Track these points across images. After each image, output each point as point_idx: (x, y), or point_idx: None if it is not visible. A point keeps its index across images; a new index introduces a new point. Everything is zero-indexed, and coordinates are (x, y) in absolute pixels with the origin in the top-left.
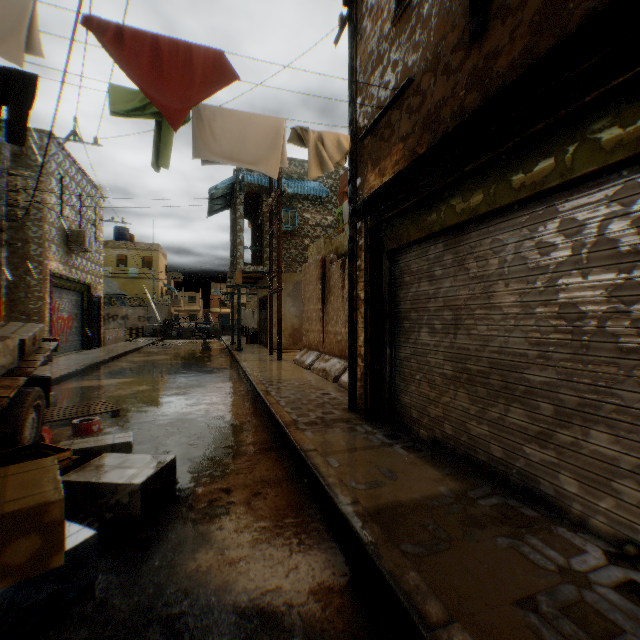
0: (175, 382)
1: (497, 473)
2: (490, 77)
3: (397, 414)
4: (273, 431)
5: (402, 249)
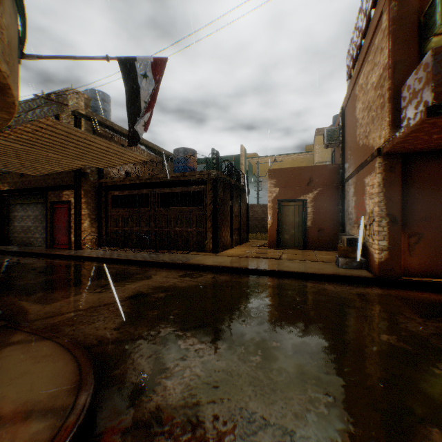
0: None
1: (29, 245)
2: (25, 184)
3: (11, 243)
4: None
5: (12, 204)
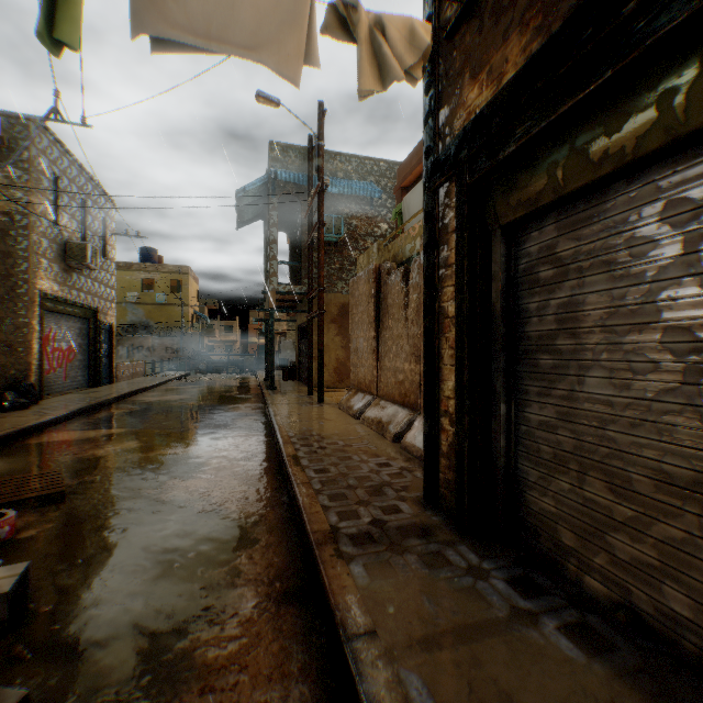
0: (178, 435)
1: None
2: None
3: (521, 525)
4: (297, 544)
5: (534, 219)
